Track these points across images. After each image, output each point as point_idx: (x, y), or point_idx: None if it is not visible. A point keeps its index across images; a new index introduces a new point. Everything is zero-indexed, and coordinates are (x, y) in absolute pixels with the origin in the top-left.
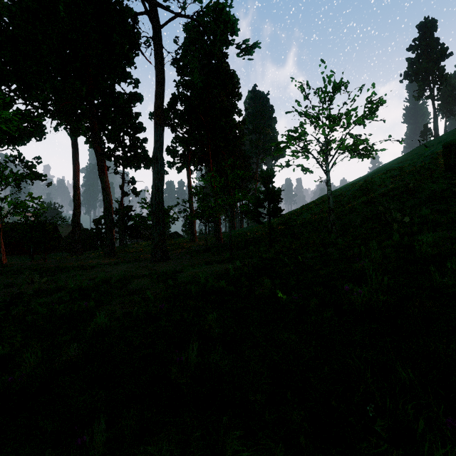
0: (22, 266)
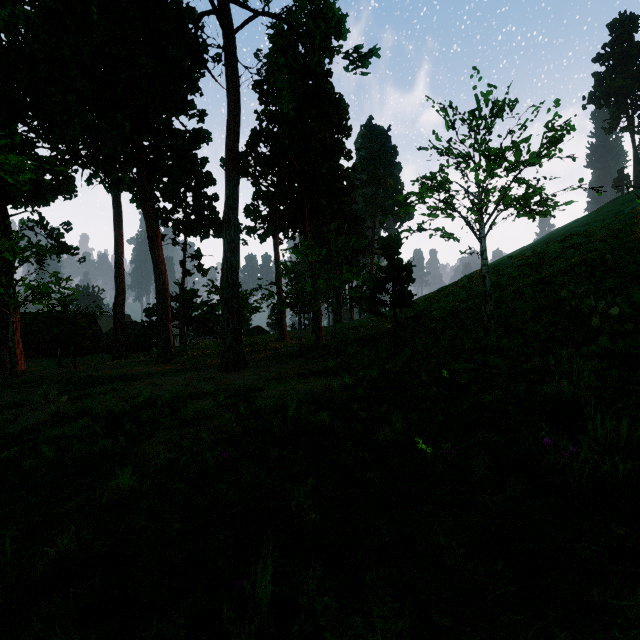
0: (43, 375)
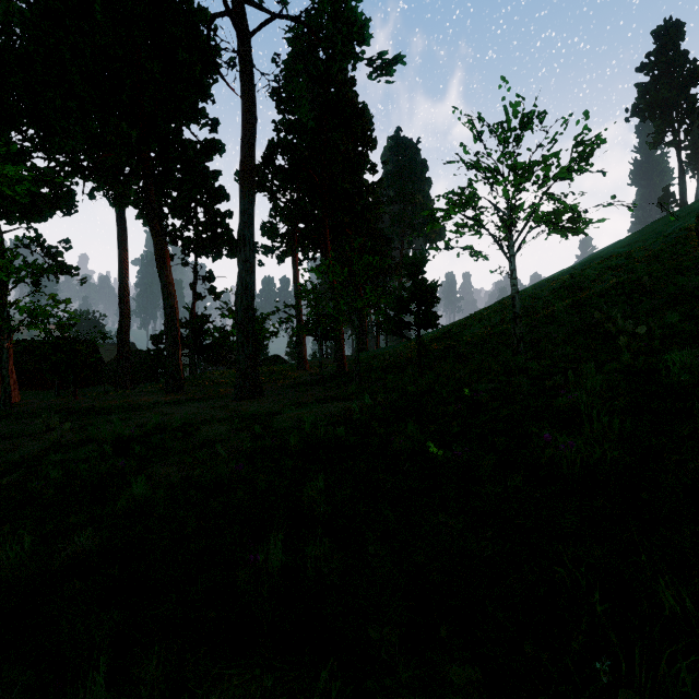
0: (41, 406)
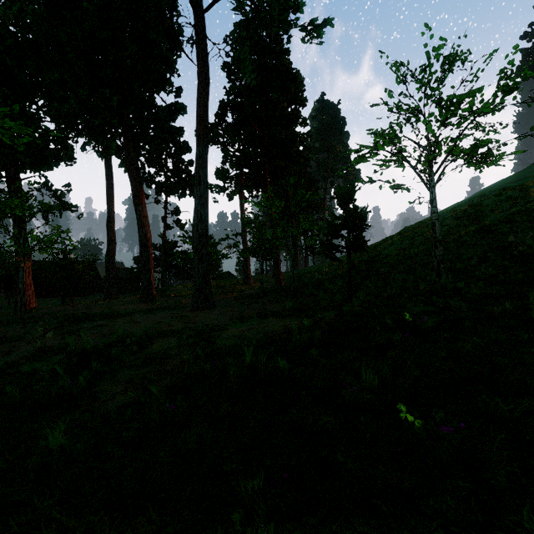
0: (46, 312)
